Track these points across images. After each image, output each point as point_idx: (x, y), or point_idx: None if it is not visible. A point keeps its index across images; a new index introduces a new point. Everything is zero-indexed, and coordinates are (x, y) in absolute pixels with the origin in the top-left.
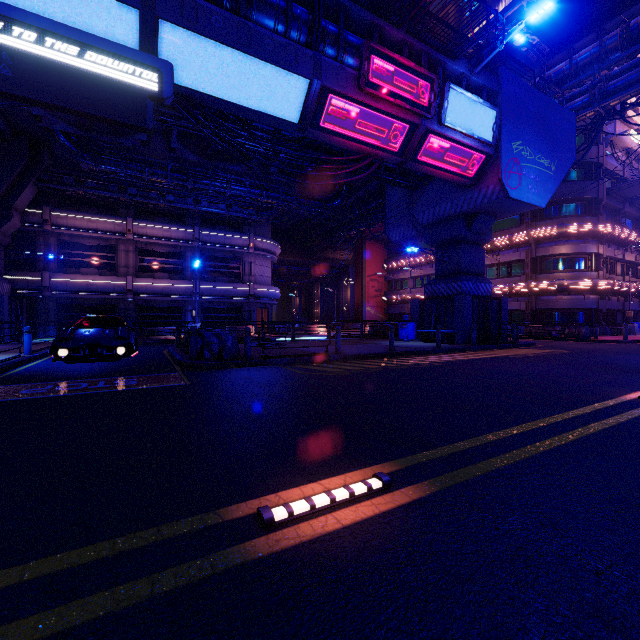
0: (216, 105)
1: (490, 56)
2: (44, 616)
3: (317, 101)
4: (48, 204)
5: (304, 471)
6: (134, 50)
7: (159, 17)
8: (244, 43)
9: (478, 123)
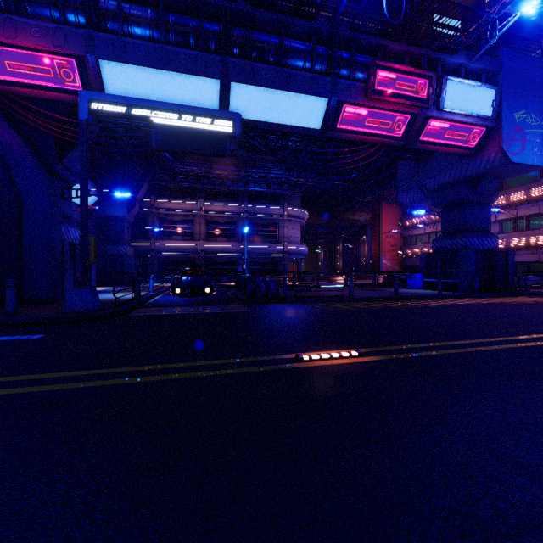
0: (264, 126)
1: (487, 45)
2: (226, 370)
3: (334, 112)
4: (153, 194)
5: (318, 348)
6: (220, 111)
7: (231, 81)
8: (283, 84)
9: (477, 103)
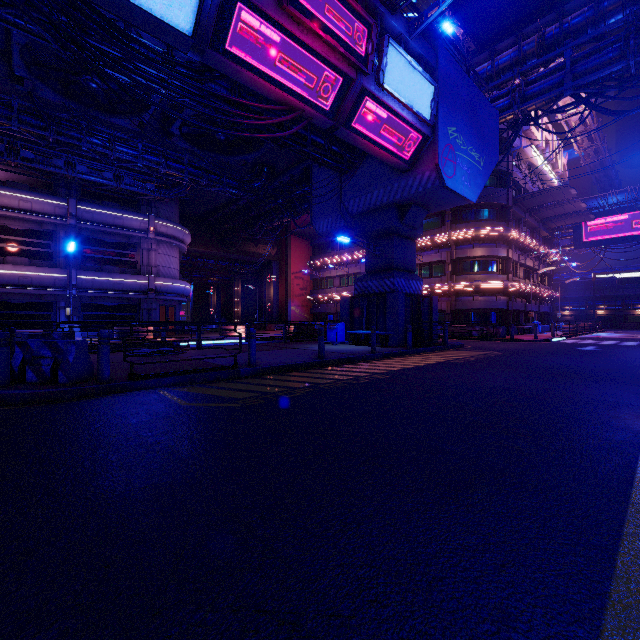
0: None
1: (431, 17)
2: None
3: (219, 7)
4: None
5: None
6: None
7: None
8: None
9: (417, 95)
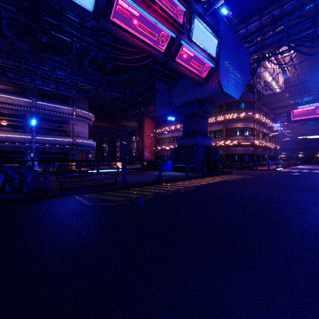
0: None
1: (216, 4)
2: None
3: None
4: None
5: None
6: None
7: None
8: None
9: (209, 44)
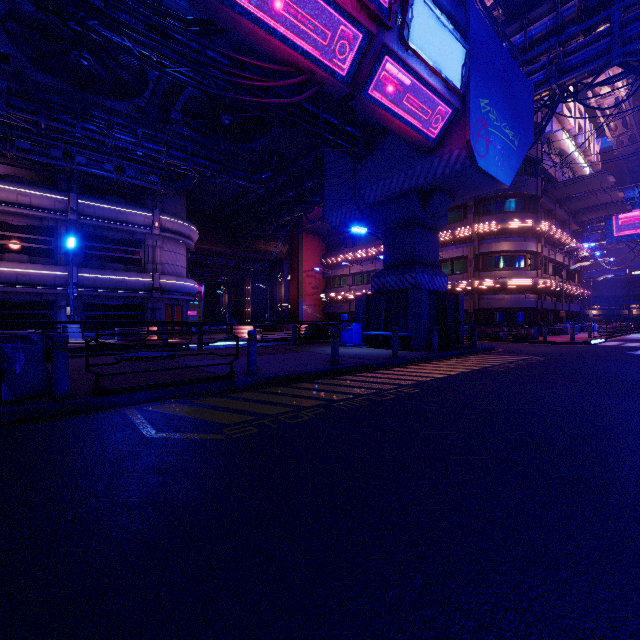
0: None
1: None
2: None
3: None
4: None
5: None
6: None
7: None
8: None
9: (446, 58)
